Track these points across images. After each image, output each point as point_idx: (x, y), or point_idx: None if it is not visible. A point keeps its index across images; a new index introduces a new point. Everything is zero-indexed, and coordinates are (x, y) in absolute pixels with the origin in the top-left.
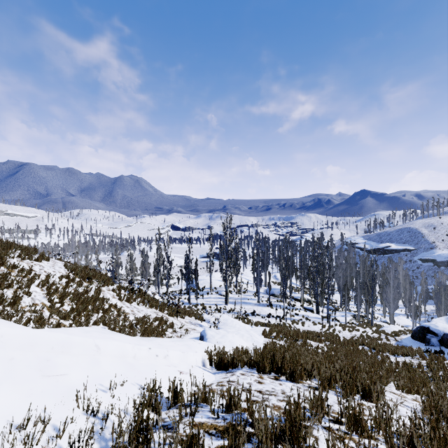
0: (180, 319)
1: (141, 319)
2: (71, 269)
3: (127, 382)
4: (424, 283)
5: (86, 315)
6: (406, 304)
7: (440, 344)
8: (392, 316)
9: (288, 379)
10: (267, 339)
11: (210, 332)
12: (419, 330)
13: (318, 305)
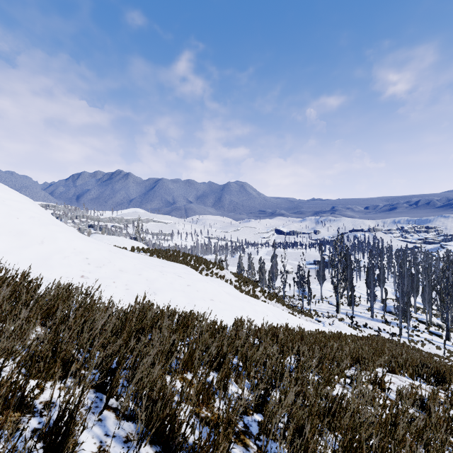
0: (303, 317)
1: None
2: (236, 276)
3: (305, 328)
4: None
5: None
6: None
7: None
8: None
9: None
10: None
11: (328, 327)
12: None
13: (448, 331)
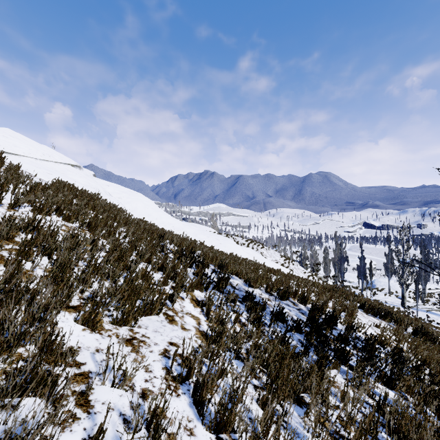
0: None
1: None
2: (281, 256)
3: None
4: None
5: None
6: None
7: None
8: None
9: None
10: None
11: None
12: None
13: None
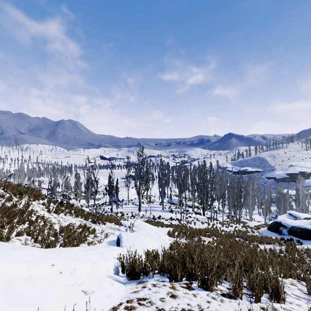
0: (102, 225)
1: (66, 227)
2: (3, 187)
3: None
4: (269, 193)
5: (10, 227)
6: (259, 206)
7: (289, 234)
8: (251, 215)
9: (200, 287)
10: (172, 239)
11: (125, 236)
12: (274, 224)
13: (204, 210)
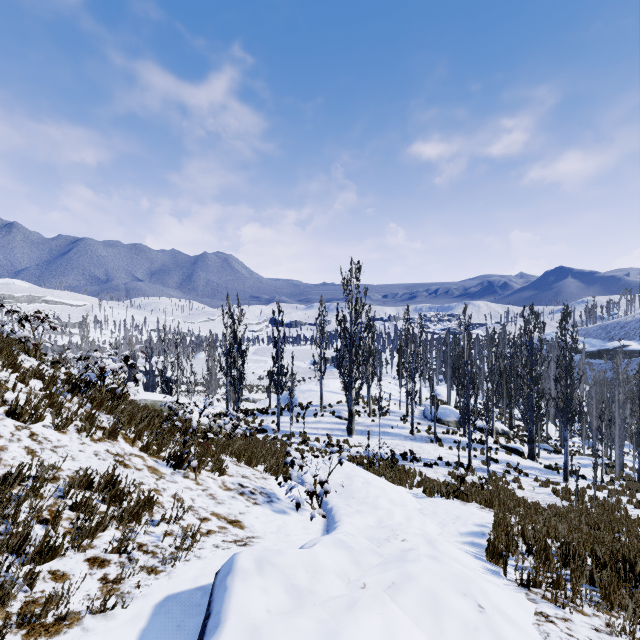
0: (210, 477)
1: None
2: None
3: None
4: None
5: None
6: None
7: None
8: None
9: None
10: (560, 624)
11: (250, 599)
12: None
13: (532, 443)
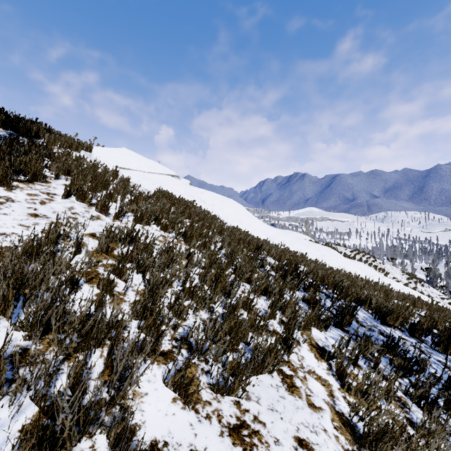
0: None
1: None
2: (403, 273)
3: None
4: None
5: None
6: None
7: None
8: None
9: None
10: None
11: None
12: None
13: None
